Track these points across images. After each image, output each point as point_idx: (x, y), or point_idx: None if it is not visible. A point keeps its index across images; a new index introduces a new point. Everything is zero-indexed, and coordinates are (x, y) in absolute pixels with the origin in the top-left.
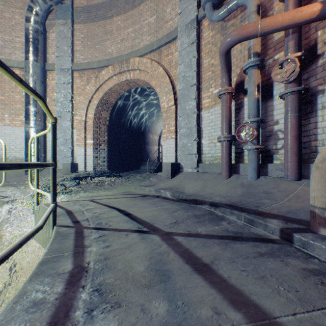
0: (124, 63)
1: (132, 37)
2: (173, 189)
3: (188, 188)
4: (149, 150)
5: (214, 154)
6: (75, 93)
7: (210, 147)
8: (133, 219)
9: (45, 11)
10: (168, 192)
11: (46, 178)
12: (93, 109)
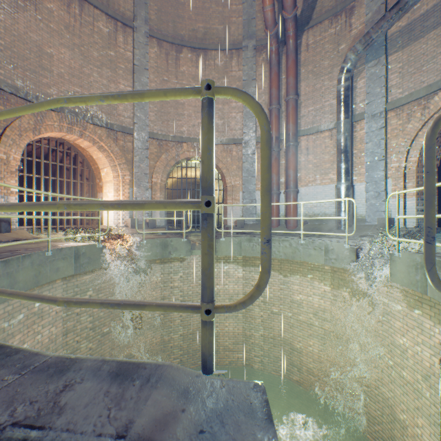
0: None
1: None
2: None
3: None
4: None
5: None
6: (388, 137)
7: None
8: None
9: (354, 64)
10: None
11: (359, 233)
12: (416, 150)
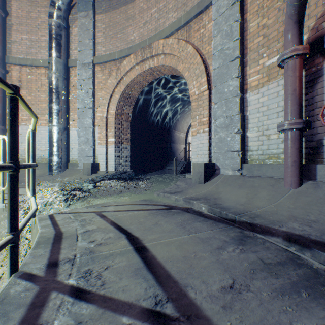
0: (146, 49)
1: (155, 18)
2: (210, 199)
3: (232, 199)
4: (175, 149)
5: (266, 151)
6: (96, 88)
7: (259, 142)
8: (147, 267)
9: (66, 4)
10: (203, 205)
11: (67, 178)
12: (114, 104)
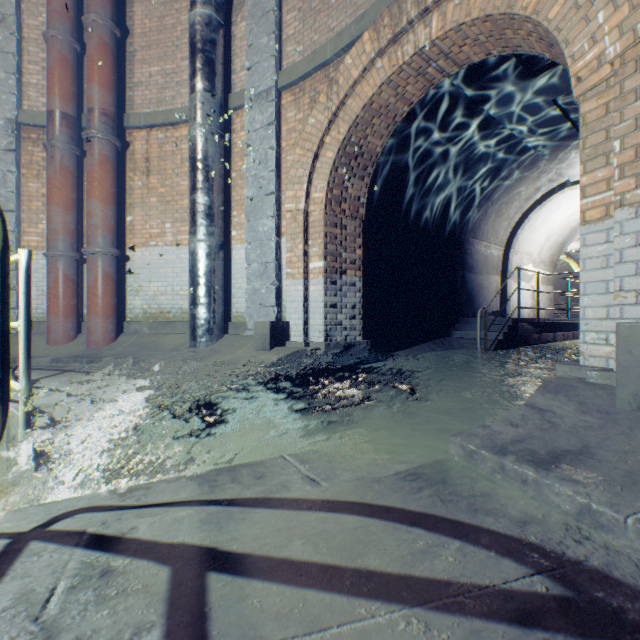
0: None
1: None
2: None
3: None
4: (475, 286)
5: None
6: (284, 147)
7: None
8: None
9: None
10: None
11: (219, 357)
12: (323, 175)
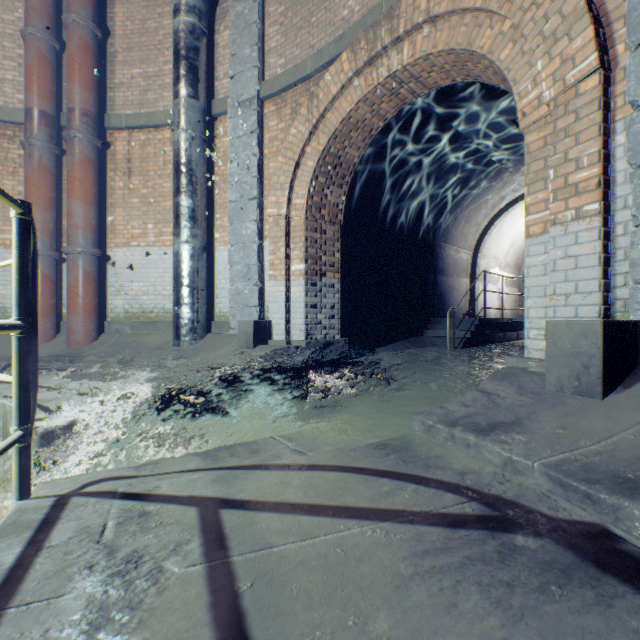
0: (381, 26)
1: None
2: None
3: None
4: (446, 288)
5: None
6: (266, 154)
7: None
8: None
9: None
10: None
11: (204, 355)
12: (304, 183)
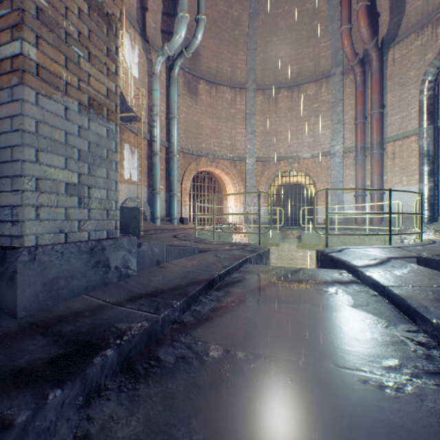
0: None
1: None
2: None
3: None
4: None
5: None
6: None
7: None
8: None
9: (436, 74)
10: None
11: (436, 229)
12: None
